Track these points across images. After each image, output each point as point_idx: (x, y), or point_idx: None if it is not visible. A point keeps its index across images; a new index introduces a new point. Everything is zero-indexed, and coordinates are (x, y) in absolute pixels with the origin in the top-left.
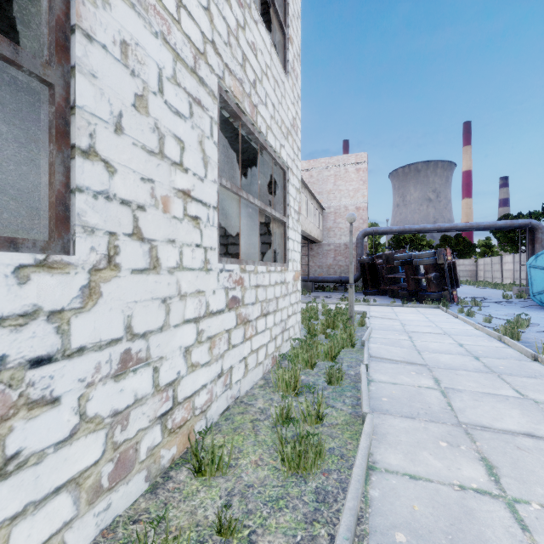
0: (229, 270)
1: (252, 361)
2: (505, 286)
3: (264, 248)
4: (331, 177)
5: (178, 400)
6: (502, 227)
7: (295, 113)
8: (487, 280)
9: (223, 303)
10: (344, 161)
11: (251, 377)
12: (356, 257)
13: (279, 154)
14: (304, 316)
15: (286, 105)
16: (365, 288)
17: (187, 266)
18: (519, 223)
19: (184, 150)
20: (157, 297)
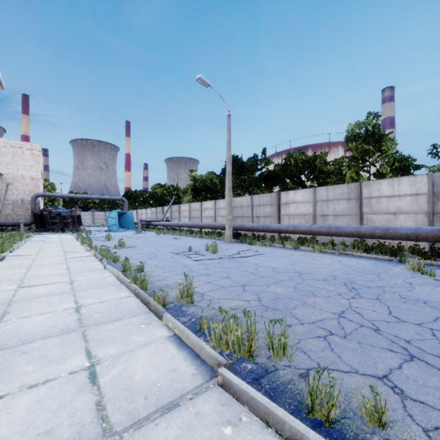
0: None
1: None
2: None
3: None
4: (9, 153)
5: None
6: (112, 199)
7: None
8: None
9: None
10: (21, 145)
11: None
12: (31, 209)
13: None
14: None
15: None
16: (37, 228)
17: None
18: (118, 198)
19: None
20: None
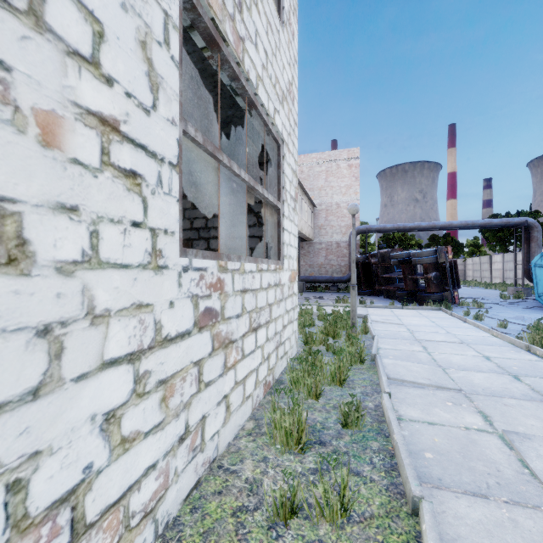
0: (200, 268)
1: (237, 397)
2: (496, 286)
3: (253, 243)
4: (322, 173)
5: (85, 522)
6: (498, 225)
7: (291, 77)
8: (476, 280)
9: (188, 321)
10: (336, 156)
11: (235, 421)
12: (349, 255)
13: (272, 119)
14: (299, 322)
15: (281, 62)
16: (359, 288)
17: (110, 260)
18: (515, 221)
19: (104, 41)
20: (21, 325)
